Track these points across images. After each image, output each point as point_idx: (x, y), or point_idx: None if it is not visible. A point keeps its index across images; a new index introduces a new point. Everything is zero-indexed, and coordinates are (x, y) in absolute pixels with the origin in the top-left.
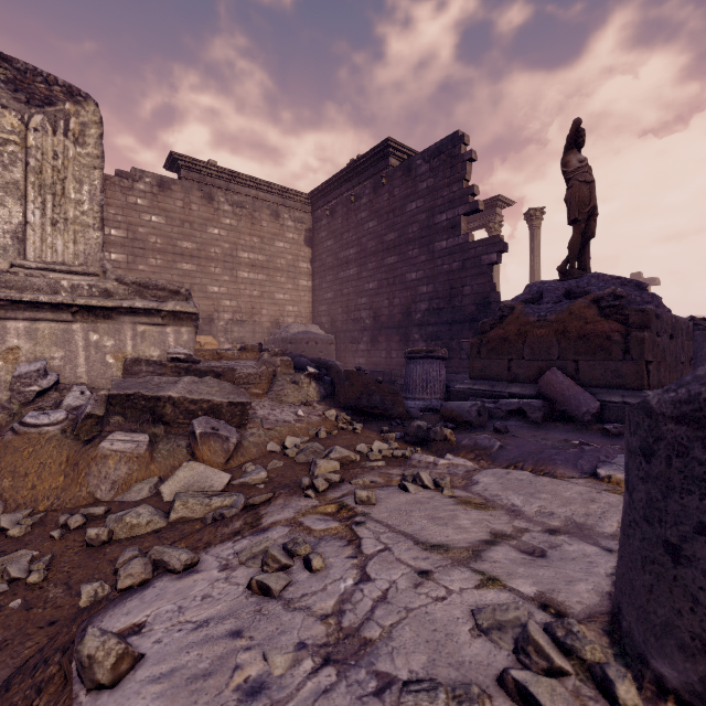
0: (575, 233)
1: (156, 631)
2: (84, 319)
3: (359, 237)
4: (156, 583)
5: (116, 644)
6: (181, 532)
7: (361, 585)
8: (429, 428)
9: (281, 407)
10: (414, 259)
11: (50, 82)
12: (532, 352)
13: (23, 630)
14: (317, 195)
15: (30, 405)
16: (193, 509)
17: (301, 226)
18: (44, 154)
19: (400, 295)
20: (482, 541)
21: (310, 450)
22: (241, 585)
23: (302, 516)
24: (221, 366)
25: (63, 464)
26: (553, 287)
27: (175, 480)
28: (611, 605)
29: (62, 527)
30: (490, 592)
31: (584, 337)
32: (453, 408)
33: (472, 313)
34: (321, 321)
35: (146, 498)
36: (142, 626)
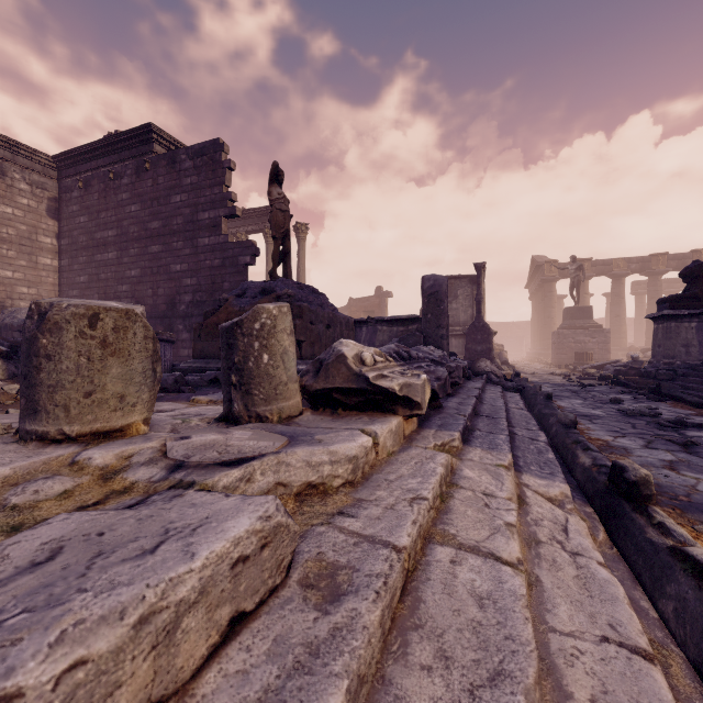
0: (275, 247)
1: None
2: None
3: (119, 219)
4: None
5: None
6: None
7: None
8: None
9: None
10: (178, 251)
11: None
12: None
13: None
14: (65, 161)
15: None
16: None
17: (42, 193)
18: None
19: (165, 285)
20: None
21: None
22: None
23: None
24: None
25: None
26: (255, 286)
27: None
28: None
29: None
30: None
31: None
32: None
33: None
34: None
35: None
36: None
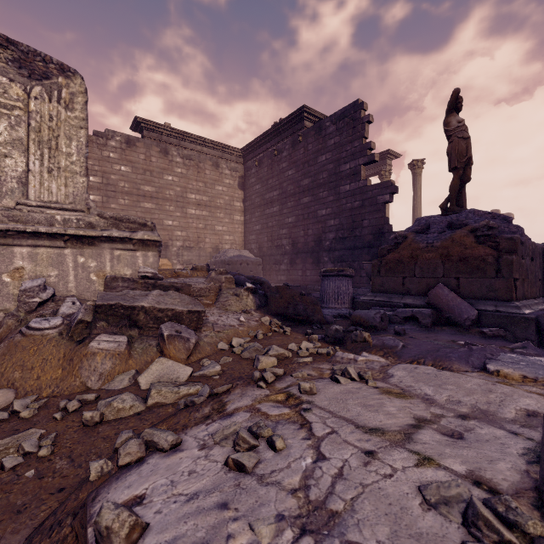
0: (454, 178)
1: (155, 502)
2: (73, 245)
3: (280, 182)
4: (148, 459)
5: (128, 517)
6: (157, 414)
7: (319, 463)
8: (343, 331)
9: (227, 314)
10: (324, 199)
11: (46, 61)
12: (422, 271)
13: (38, 496)
14: (248, 150)
15: (33, 313)
16: (165, 396)
17: (236, 174)
18: (42, 117)
19: (313, 227)
20: (409, 425)
21: (253, 349)
22: (218, 462)
23: (259, 404)
24: (180, 282)
25: (61, 360)
26: (438, 220)
27: (150, 372)
28: (531, 481)
29: (62, 410)
30: (428, 470)
31: (463, 259)
32: (361, 315)
33: (370, 241)
34: (251, 247)
35: (126, 386)
36: (143, 497)
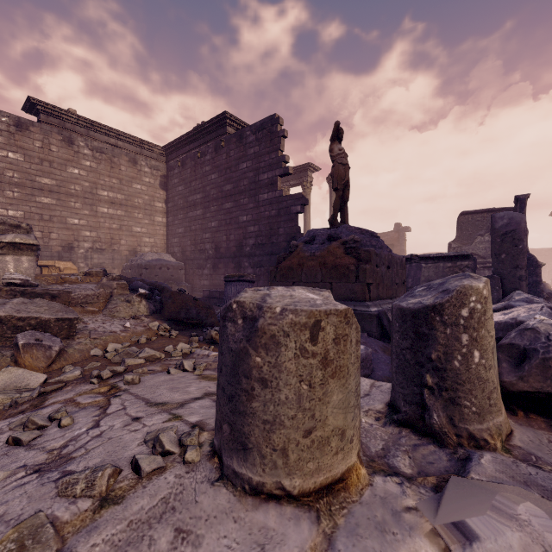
0: (336, 197)
1: None
2: None
3: (204, 186)
4: None
5: None
6: None
7: (90, 430)
8: None
9: (112, 321)
10: (245, 206)
11: None
12: (306, 277)
13: None
14: (170, 149)
15: None
16: (3, 402)
17: (157, 173)
18: None
19: (235, 232)
20: (194, 398)
21: (124, 352)
22: (2, 442)
23: (78, 396)
24: (56, 289)
25: None
26: (321, 233)
27: None
28: None
29: None
30: (169, 423)
31: (335, 267)
32: None
33: (285, 248)
34: (174, 251)
35: None
36: None
